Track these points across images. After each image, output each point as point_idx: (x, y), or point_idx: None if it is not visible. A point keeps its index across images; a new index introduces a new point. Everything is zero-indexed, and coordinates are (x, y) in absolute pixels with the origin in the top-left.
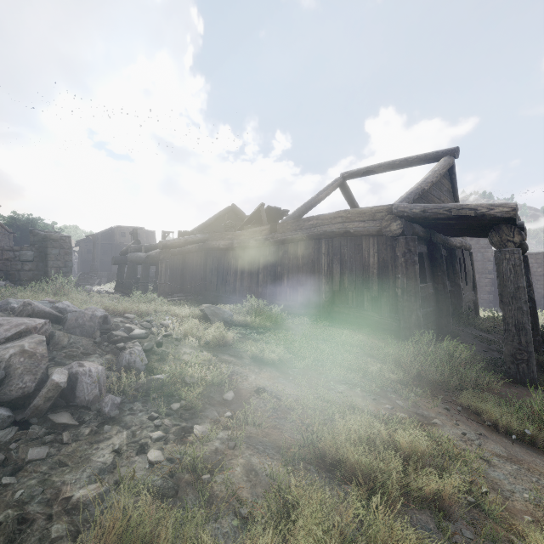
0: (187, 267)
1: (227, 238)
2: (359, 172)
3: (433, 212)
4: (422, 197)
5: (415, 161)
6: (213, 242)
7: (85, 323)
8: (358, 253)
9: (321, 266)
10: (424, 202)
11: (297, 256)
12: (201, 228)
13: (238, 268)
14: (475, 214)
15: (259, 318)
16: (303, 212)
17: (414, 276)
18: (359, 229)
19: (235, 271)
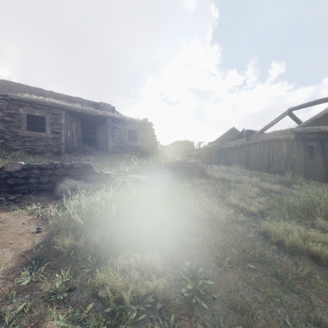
0: (212, 156)
1: (228, 144)
2: (297, 107)
3: (305, 131)
4: (317, 121)
5: (326, 100)
6: (223, 146)
7: (198, 162)
8: (279, 147)
9: (265, 153)
10: (320, 123)
11: (256, 149)
12: (218, 140)
13: (233, 155)
14: (319, 131)
15: (236, 168)
16: (262, 131)
17: (299, 154)
18: (279, 138)
19: (231, 157)
